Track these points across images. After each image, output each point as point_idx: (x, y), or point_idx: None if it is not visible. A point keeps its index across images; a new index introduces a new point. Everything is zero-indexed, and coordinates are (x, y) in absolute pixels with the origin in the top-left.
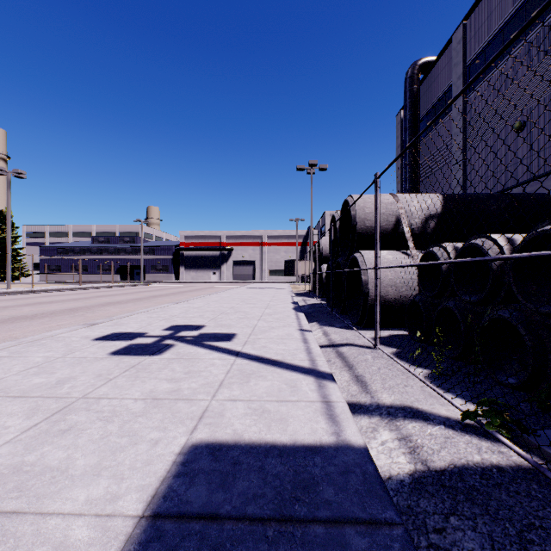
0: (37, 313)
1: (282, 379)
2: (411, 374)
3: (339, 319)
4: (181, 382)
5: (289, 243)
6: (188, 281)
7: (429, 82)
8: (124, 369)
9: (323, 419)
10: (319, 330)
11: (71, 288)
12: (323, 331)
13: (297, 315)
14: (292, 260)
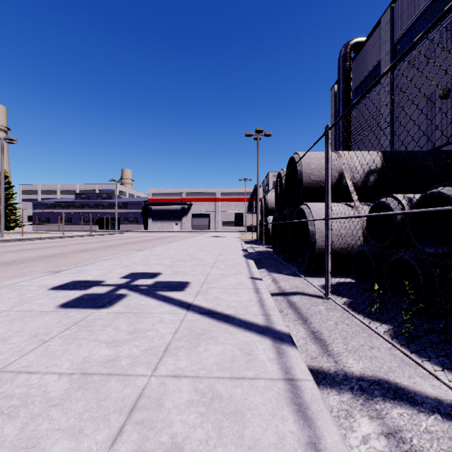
0: (16, 259)
1: (236, 342)
2: (372, 331)
3: (286, 266)
4: (121, 346)
5: (239, 199)
6: (155, 231)
7: (359, 59)
8: (65, 327)
9: (290, 414)
10: (268, 276)
11: (55, 237)
12: (272, 278)
13: (247, 262)
14: (241, 213)
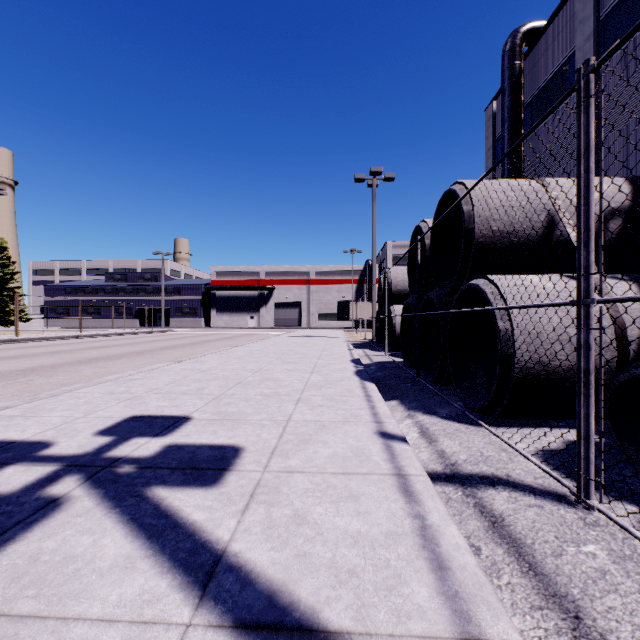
0: None
1: None
2: None
3: (437, 396)
4: None
5: (343, 280)
6: (220, 327)
7: (536, 56)
8: None
9: None
10: (409, 421)
11: (65, 337)
12: (418, 427)
13: (365, 389)
14: (346, 301)
